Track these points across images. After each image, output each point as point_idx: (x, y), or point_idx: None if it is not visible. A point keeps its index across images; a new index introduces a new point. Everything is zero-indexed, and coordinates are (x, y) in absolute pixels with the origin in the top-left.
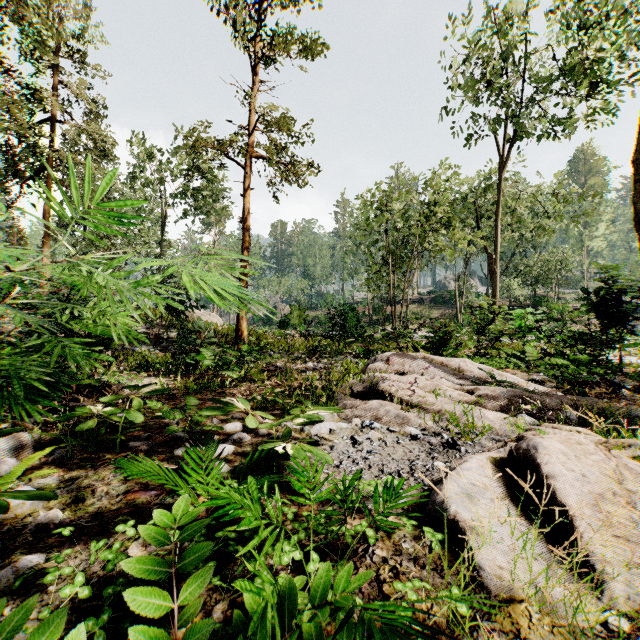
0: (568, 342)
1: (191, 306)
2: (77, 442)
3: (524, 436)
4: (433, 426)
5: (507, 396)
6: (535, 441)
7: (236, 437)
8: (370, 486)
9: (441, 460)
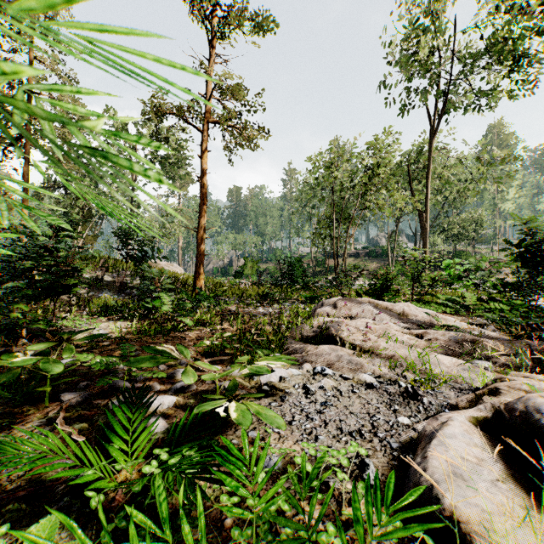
0: (497, 289)
1: (153, 256)
2: (4, 393)
3: (498, 388)
4: (388, 373)
5: (457, 340)
6: (535, 402)
7: (179, 386)
8: (331, 457)
9: (404, 414)
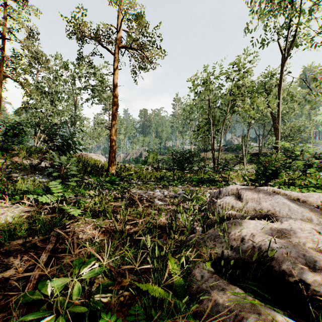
0: None
1: (74, 148)
2: None
3: None
4: None
5: None
6: None
7: None
8: None
9: None
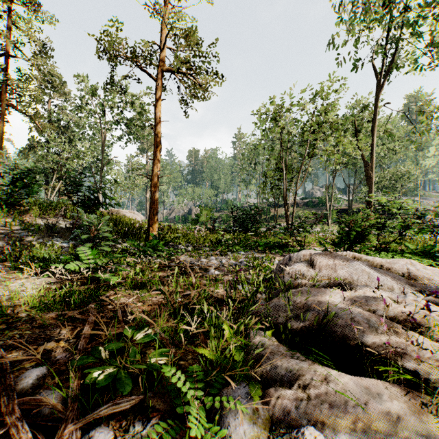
0: None
1: (104, 203)
2: None
3: None
4: None
5: None
6: None
7: None
8: None
9: None
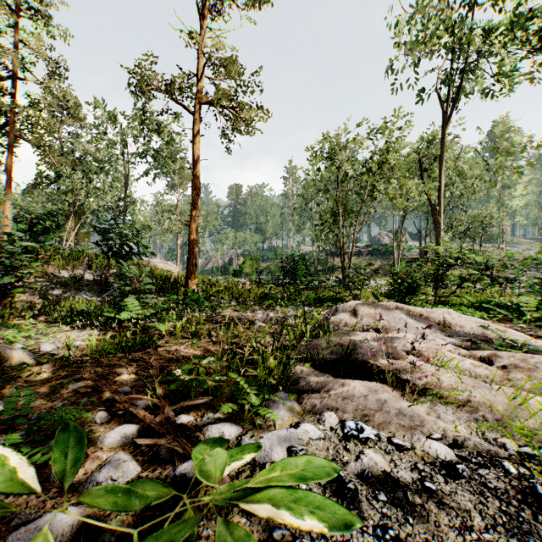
0: (536, 289)
1: (138, 252)
2: None
3: None
4: (469, 435)
5: None
6: None
7: (103, 478)
8: None
9: None
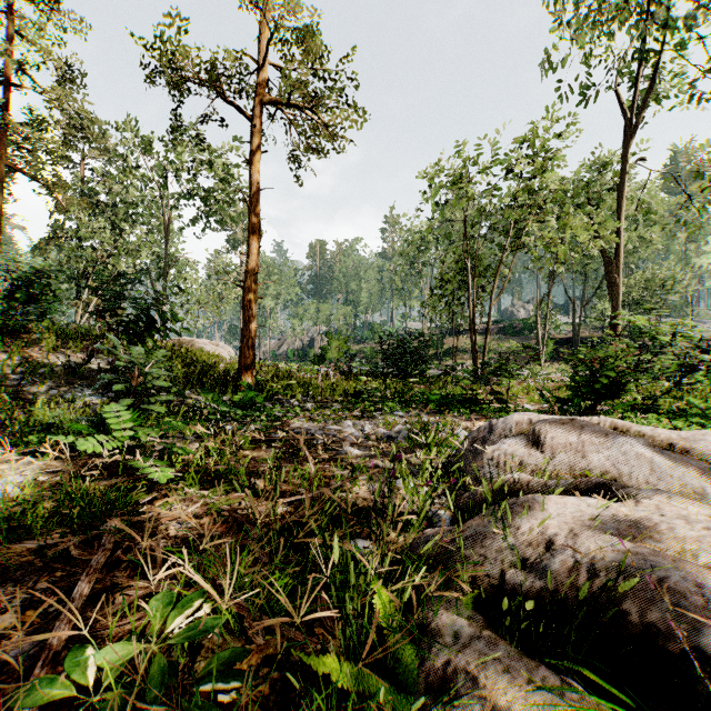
0: None
1: (162, 327)
2: None
3: None
4: None
5: None
6: None
7: None
8: None
9: None
